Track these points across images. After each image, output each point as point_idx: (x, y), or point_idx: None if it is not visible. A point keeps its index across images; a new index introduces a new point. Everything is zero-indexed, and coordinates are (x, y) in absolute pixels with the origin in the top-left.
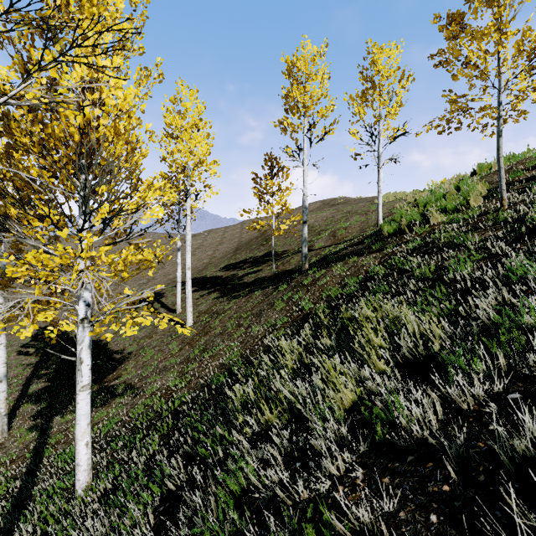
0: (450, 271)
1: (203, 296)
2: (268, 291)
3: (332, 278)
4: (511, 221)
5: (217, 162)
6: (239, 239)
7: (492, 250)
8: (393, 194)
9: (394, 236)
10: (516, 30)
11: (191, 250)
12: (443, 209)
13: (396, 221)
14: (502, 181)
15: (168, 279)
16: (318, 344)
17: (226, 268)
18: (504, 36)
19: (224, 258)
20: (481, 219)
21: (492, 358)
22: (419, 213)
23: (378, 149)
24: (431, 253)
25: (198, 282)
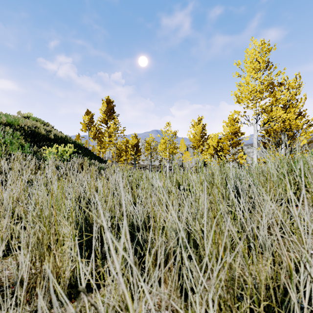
0: None
1: None
2: None
3: None
4: None
5: None
6: None
7: None
8: None
9: None
10: None
11: None
12: None
13: None
14: None
15: None
16: None
17: None
18: None
19: None
20: None
21: None
22: None
23: None
24: None
25: None
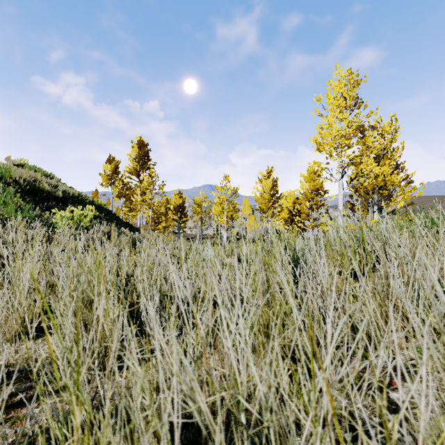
0: None
1: None
2: None
3: None
4: None
5: None
6: None
7: None
8: None
9: None
10: None
11: None
12: None
13: None
14: None
15: None
16: None
17: None
18: None
19: None
20: None
21: None
22: None
23: None
24: None
25: None
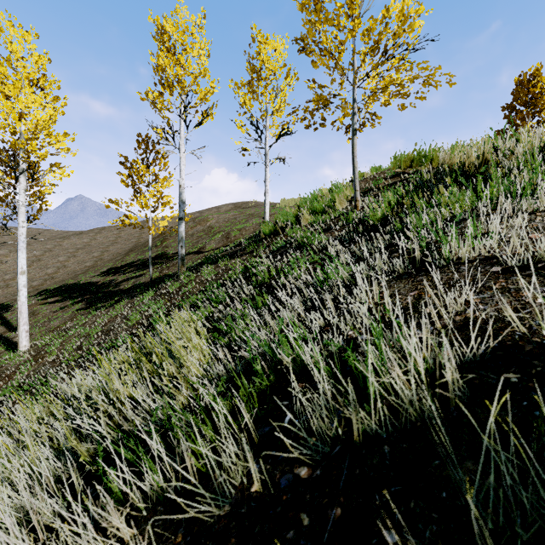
0: (282, 275)
1: (65, 307)
2: (135, 301)
3: (198, 284)
4: (357, 221)
5: (67, 135)
6: (137, 240)
7: (331, 251)
8: (294, 200)
9: (270, 237)
10: (368, 27)
11: (71, 251)
12: (315, 211)
13: (278, 222)
14: (356, 181)
15: (30, 286)
16: (73, 392)
17: (107, 272)
18: (352, 23)
19: (113, 260)
20: (337, 220)
21: (203, 441)
22: (295, 214)
23: (265, 146)
24: (285, 254)
25: (64, 290)
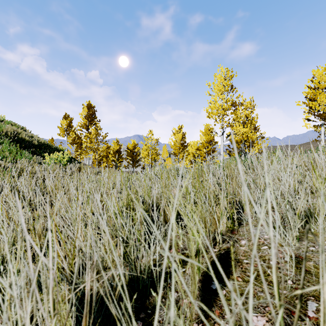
0: None
1: None
2: None
3: None
4: None
5: None
6: None
7: None
8: None
9: None
10: None
11: None
12: None
13: None
14: None
15: None
16: None
17: None
18: None
19: None
20: None
21: None
22: None
23: None
24: None
25: None
